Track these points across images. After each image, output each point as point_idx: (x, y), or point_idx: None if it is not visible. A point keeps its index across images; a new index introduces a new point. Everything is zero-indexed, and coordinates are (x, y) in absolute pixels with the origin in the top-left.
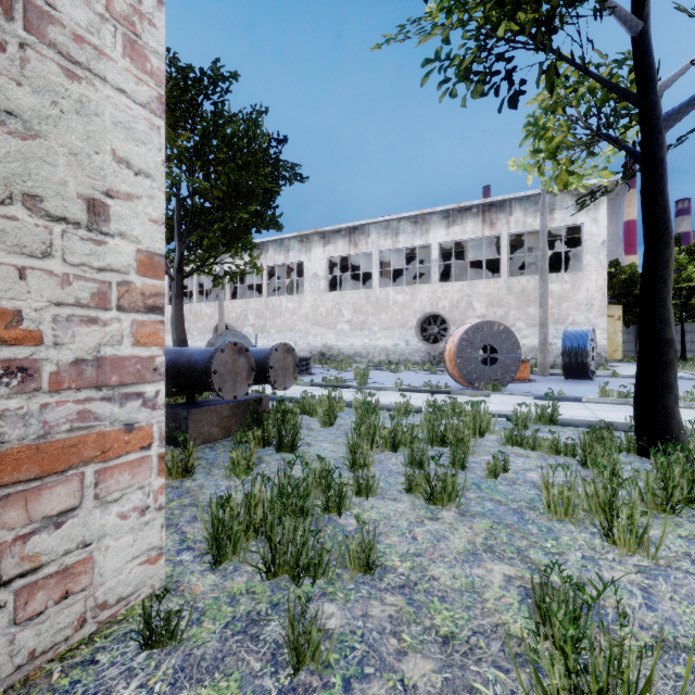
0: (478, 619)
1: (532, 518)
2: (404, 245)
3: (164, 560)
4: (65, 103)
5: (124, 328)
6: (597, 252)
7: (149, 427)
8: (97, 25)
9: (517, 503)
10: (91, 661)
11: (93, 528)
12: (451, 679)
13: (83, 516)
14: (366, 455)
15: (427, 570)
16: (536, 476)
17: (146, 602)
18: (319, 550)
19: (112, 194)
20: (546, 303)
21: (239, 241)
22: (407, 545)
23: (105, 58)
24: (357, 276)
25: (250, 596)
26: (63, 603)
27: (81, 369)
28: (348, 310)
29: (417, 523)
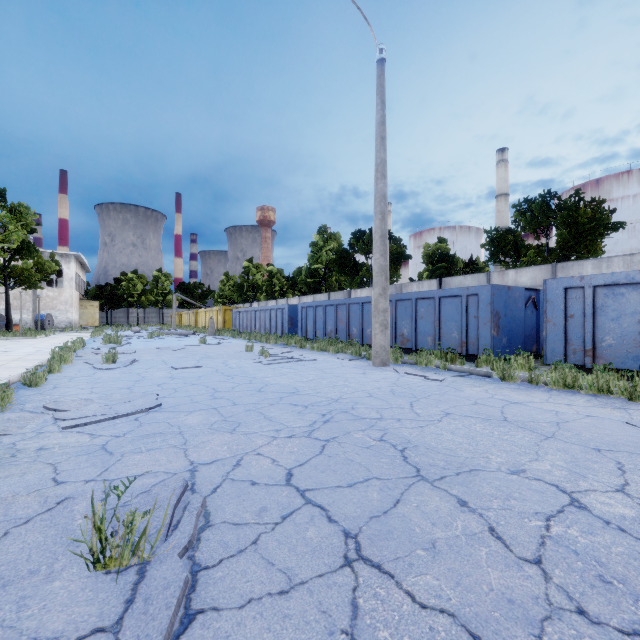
0: None
1: None
2: None
3: None
4: None
5: None
6: (70, 281)
7: None
8: None
9: None
10: None
11: None
12: None
13: None
14: None
15: None
16: None
17: None
18: None
19: None
20: (36, 303)
21: None
22: None
23: None
24: None
25: None
26: None
27: None
28: None
29: None
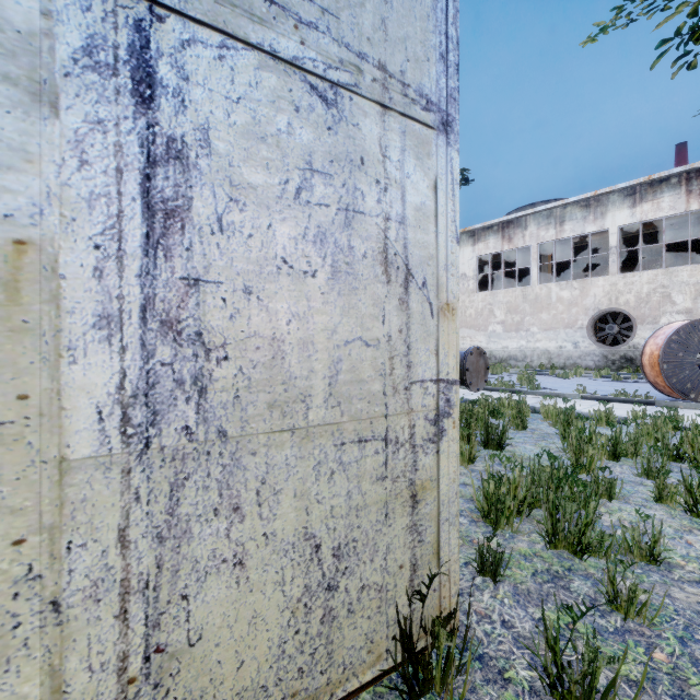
0: None
1: None
2: (571, 234)
3: None
4: None
5: None
6: None
7: None
8: None
9: None
10: None
11: None
12: None
13: None
14: (592, 459)
15: None
16: None
17: None
18: (600, 532)
19: None
20: None
21: None
22: (684, 549)
23: None
24: (506, 272)
25: (540, 559)
26: None
27: None
28: (500, 310)
29: (685, 532)
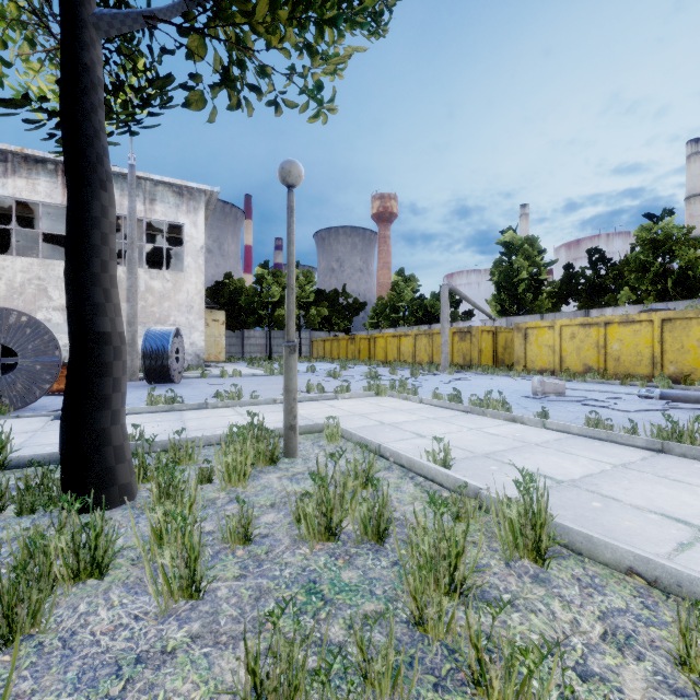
0: None
1: None
2: None
3: None
4: None
5: None
6: (197, 256)
7: None
8: None
9: None
10: None
11: None
12: None
13: None
14: None
15: None
16: None
17: None
18: None
19: None
20: (135, 298)
21: None
22: None
23: None
24: None
25: None
26: None
27: None
28: None
29: None
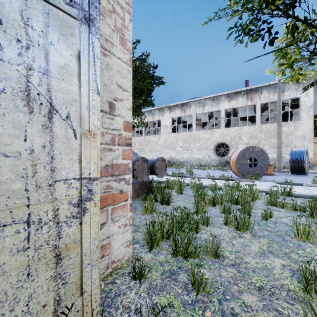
0: (272, 281)
1: (289, 239)
2: (207, 111)
3: (131, 246)
4: (103, 66)
5: (119, 152)
6: (308, 111)
7: (127, 192)
8: (111, 34)
9: (279, 232)
10: (114, 282)
11: (111, 231)
12: (266, 305)
13: (107, 226)
14: (203, 207)
15: (243, 259)
16: (287, 220)
17: (127, 262)
18: (195, 246)
19: (116, 100)
20: (281, 137)
21: (136, 112)
22: (231, 247)
23: (114, 46)
24: (184, 125)
25: (168, 263)
26: (102, 259)
27: (107, 169)
28: (181, 141)
29: (233, 238)
